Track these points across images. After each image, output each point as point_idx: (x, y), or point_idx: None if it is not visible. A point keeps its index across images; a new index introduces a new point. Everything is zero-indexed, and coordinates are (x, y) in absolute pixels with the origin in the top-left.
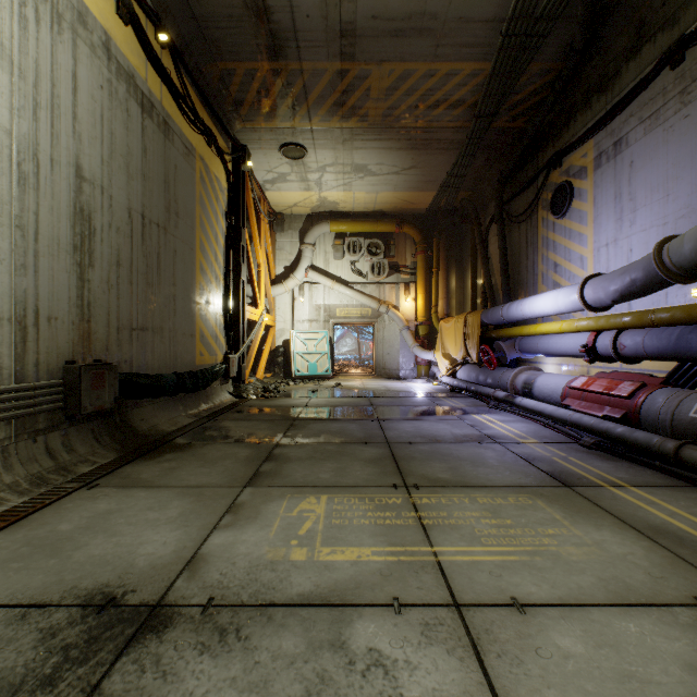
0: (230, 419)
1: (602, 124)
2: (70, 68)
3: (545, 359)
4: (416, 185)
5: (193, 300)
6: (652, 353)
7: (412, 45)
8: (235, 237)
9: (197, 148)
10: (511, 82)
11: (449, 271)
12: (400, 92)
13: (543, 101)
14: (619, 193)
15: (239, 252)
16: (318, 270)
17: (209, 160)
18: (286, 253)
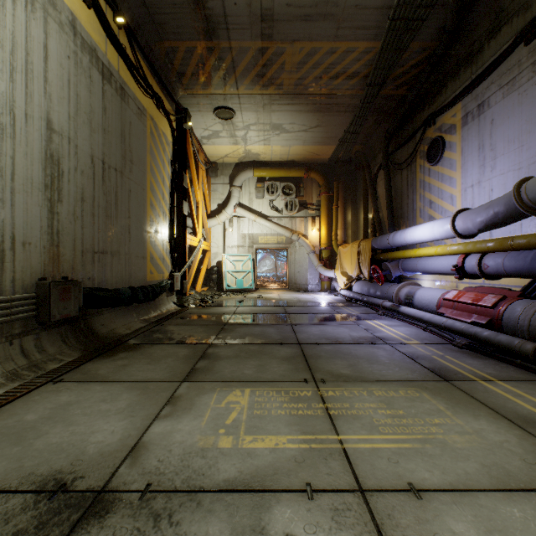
0: (173, 324)
1: (468, 90)
2: (41, 40)
3: (422, 276)
4: (320, 140)
5: (144, 229)
6: (511, 271)
7: (318, 27)
8: (179, 181)
9: (148, 109)
10: (396, 57)
11: (346, 208)
12: (308, 65)
13: (421, 73)
14: (482, 144)
15: (181, 192)
16: (244, 207)
17: (158, 119)
18: (219, 193)
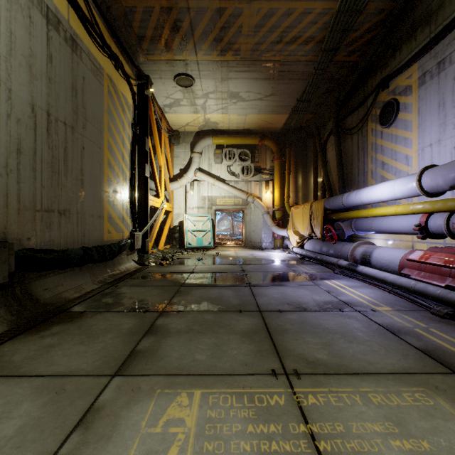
0: (128, 285)
1: (427, 49)
2: None
3: (373, 236)
4: (274, 109)
5: (101, 188)
6: None
7: None
8: (141, 144)
9: (105, 68)
10: (352, 19)
11: (297, 172)
12: (265, 29)
13: (376, 36)
14: (442, 102)
15: (143, 155)
16: (204, 172)
17: (116, 80)
18: (181, 159)
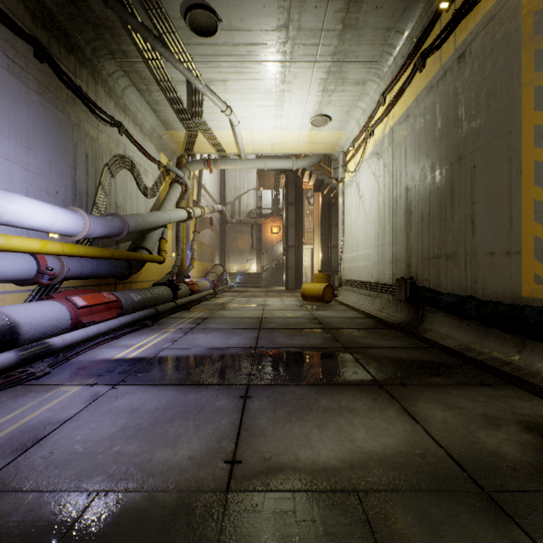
0: (415, 347)
1: None
2: (404, 148)
3: None
4: None
5: (513, 201)
6: (84, 274)
7: None
8: None
9: None
10: None
11: None
12: None
13: None
14: None
15: None
16: None
17: None
18: None
